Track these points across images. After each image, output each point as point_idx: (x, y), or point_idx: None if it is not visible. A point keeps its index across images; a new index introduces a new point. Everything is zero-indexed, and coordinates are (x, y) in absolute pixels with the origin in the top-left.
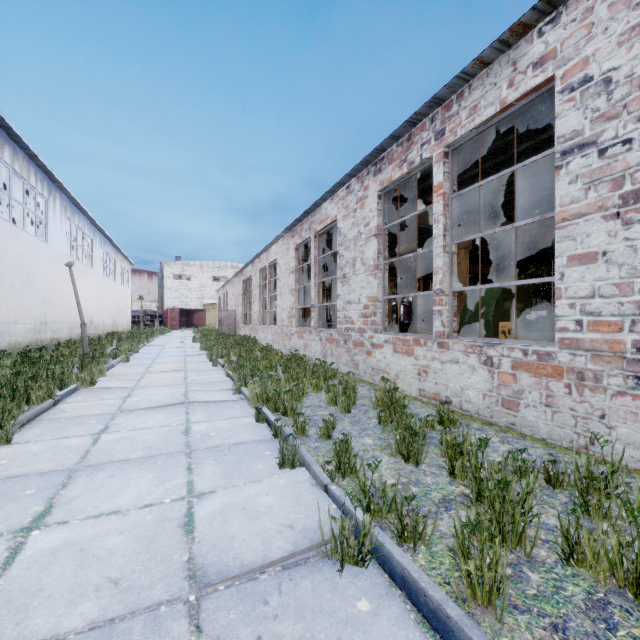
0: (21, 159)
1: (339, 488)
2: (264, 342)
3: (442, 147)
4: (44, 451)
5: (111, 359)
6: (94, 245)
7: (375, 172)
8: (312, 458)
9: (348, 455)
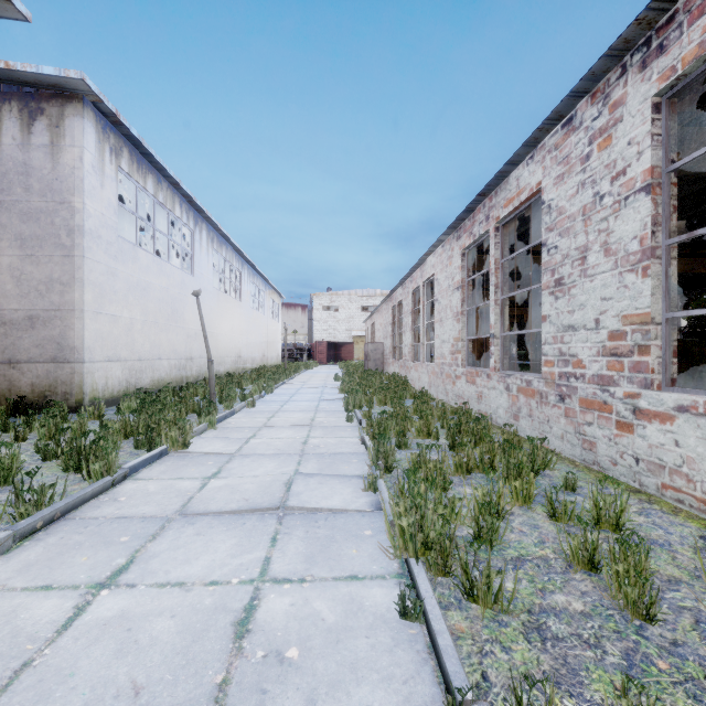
0: (165, 189)
1: None
2: (417, 384)
3: None
4: None
5: (240, 401)
6: (242, 277)
7: (645, 60)
8: None
9: None
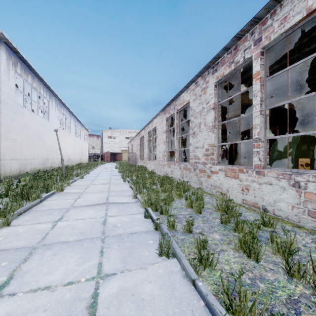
0: (36, 81)
1: (204, 285)
2: (150, 169)
3: (259, 49)
4: (24, 232)
5: (75, 177)
6: (71, 122)
7: (213, 72)
8: (181, 252)
9: (207, 252)
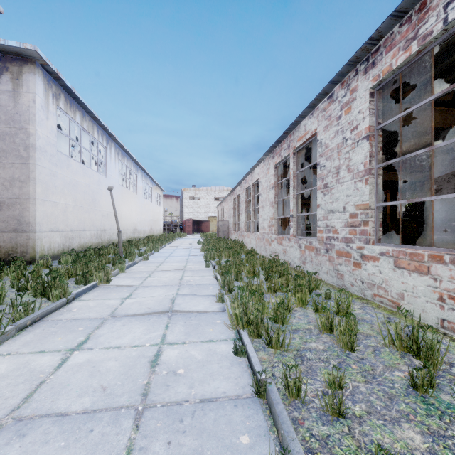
0: (88, 120)
1: None
2: (249, 245)
3: None
4: (5, 375)
5: (138, 257)
6: (137, 178)
7: (366, 69)
8: None
9: None
